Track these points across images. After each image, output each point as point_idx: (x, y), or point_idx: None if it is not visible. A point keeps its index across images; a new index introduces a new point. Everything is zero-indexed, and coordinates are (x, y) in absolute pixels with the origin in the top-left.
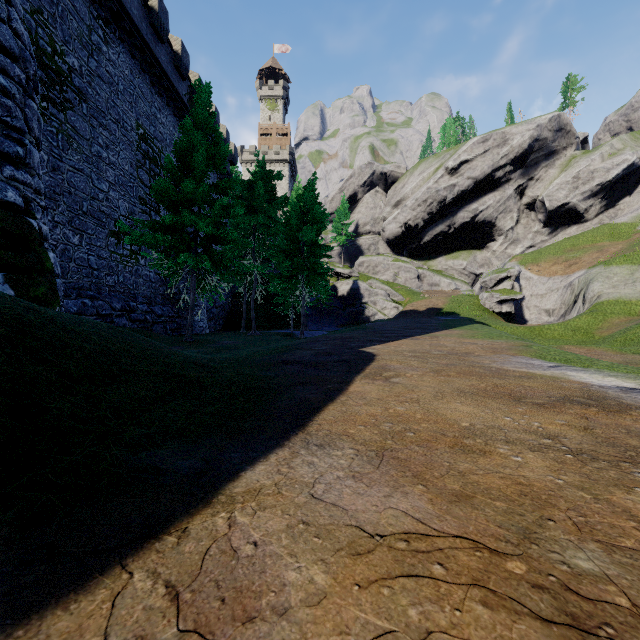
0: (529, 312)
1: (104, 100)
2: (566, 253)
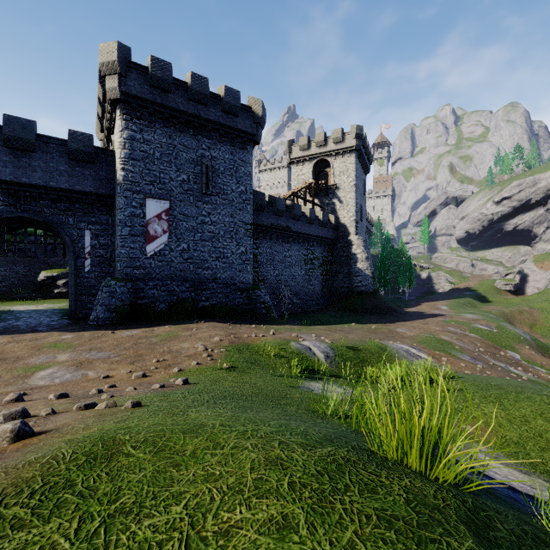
0: (528, 289)
1: None
2: None
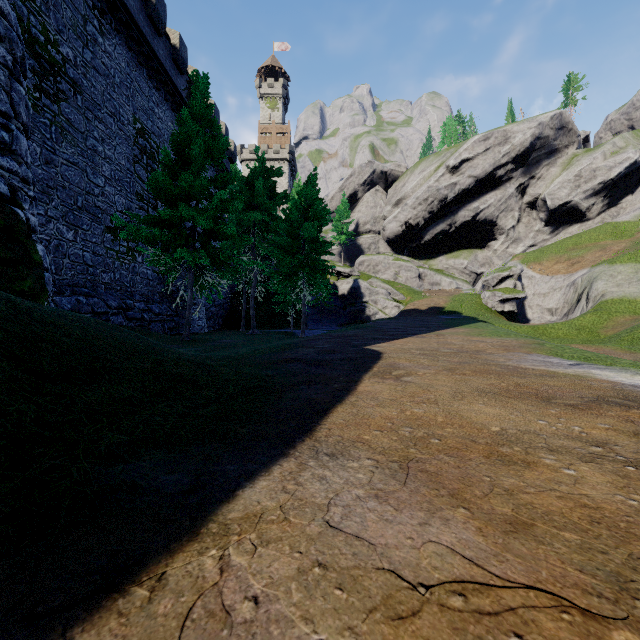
0: (531, 311)
1: (100, 92)
2: (568, 252)
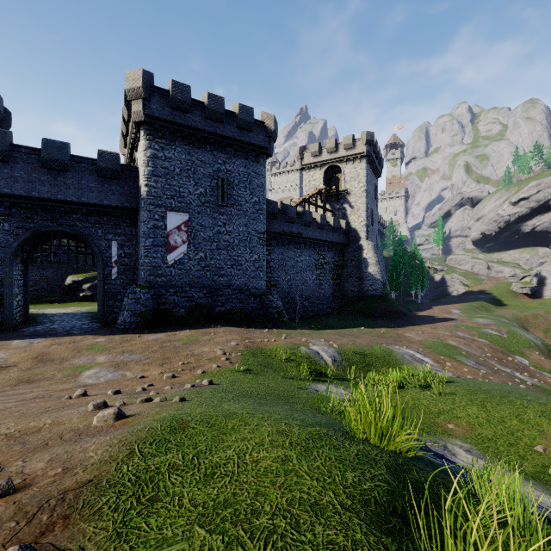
0: (546, 292)
1: None
2: None
